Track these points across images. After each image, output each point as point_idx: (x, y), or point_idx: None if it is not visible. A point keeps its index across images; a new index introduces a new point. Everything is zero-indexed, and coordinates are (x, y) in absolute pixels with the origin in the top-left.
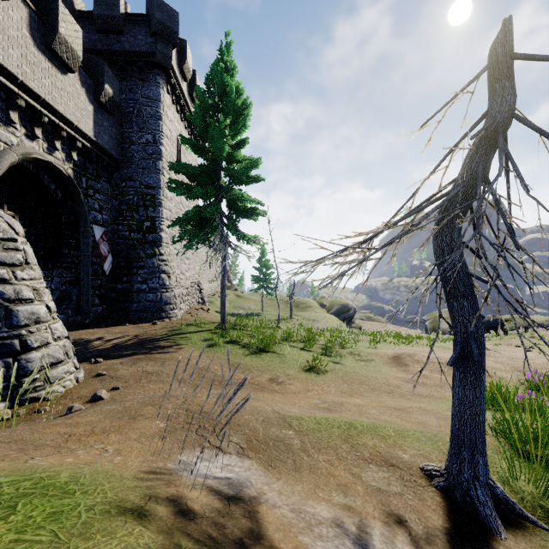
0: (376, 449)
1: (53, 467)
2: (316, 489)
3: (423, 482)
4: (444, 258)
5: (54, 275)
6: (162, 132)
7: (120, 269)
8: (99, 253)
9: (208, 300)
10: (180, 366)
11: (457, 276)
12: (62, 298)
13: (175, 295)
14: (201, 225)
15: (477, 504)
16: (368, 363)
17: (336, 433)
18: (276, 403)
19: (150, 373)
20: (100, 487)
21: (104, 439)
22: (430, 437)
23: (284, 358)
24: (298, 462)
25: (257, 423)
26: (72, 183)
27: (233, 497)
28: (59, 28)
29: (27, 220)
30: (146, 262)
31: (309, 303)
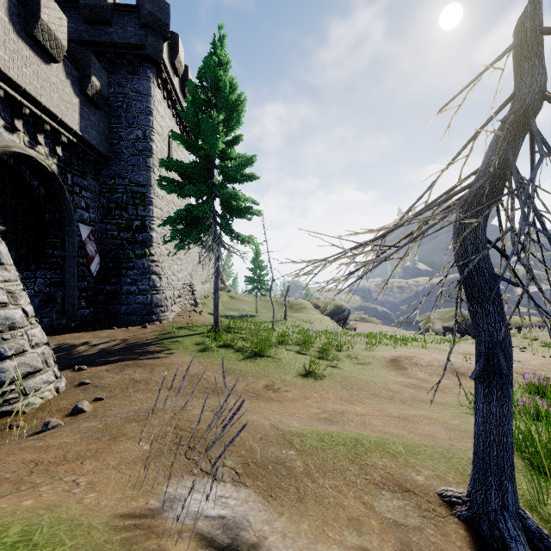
0: (387, 470)
1: (3, 518)
2: (324, 526)
3: (443, 511)
4: (468, 258)
5: (37, 277)
6: (153, 128)
7: (108, 270)
8: (85, 253)
9: (201, 302)
10: (170, 373)
11: (482, 278)
12: (45, 301)
13: (166, 297)
14: (193, 224)
15: (508, 539)
16: (366, 366)
17: (342, 452)
18: (274, 415)
19: (138, 381)
20: (59, 548)
21: (76, 468)
22: (442, 454)
23: (280, 362)
24: (301, 490)
25: (254, 442)
26: (56, 179)
27: (228, 549)
28: (41, 14)
29: (6, 217)
30: (135, 263)
31: (303, 304)
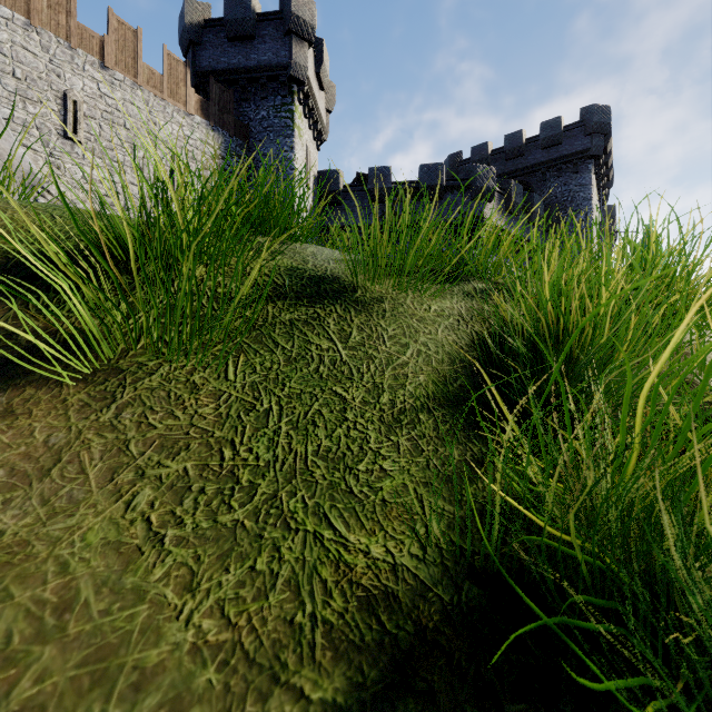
0: None
1: None
2: None
3: None
4: None
5: None
6: None
7: None
8: None
9: None
10: None
11: None
12: None
13: None
14: None
15: None
16: None
17: None
18: None
19: None
20: None
21: None
22: None
23: None
24: None
25: None
26: None
27: None
28: None
29: None
30: None
31: None
